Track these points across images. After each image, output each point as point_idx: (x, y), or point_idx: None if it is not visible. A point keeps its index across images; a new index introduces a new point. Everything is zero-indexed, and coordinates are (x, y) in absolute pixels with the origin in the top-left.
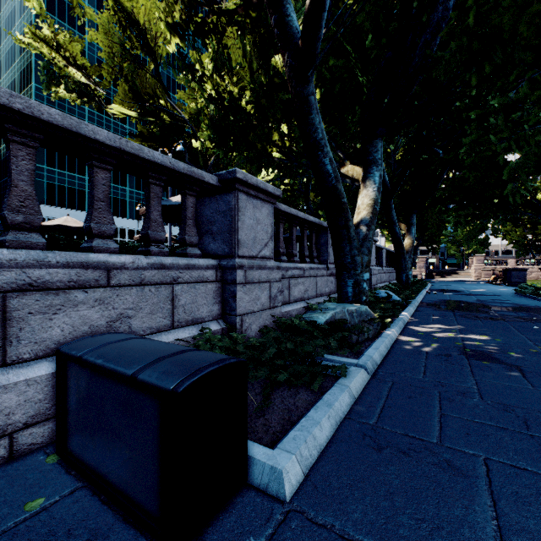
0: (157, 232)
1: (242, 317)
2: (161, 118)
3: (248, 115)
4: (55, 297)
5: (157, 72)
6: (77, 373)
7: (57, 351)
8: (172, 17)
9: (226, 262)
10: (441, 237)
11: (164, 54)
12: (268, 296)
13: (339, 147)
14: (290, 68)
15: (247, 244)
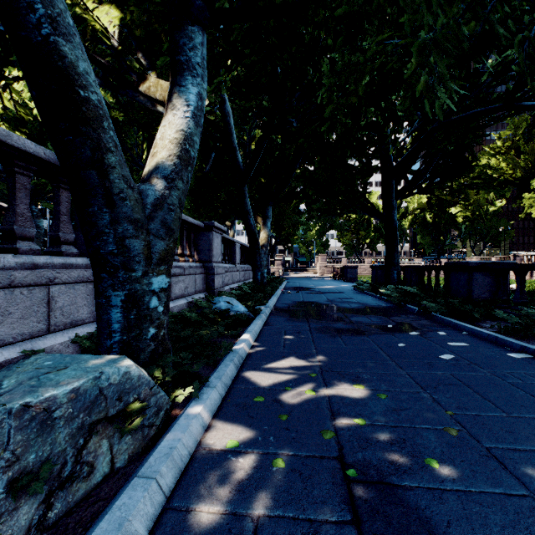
0: None
1: None
2: None
3: None
4: None
5: None
6: None
7: None
8: None
9: None
10: (295, 237)
11: None
12: None
13: (141, 51)
14: None
15: None
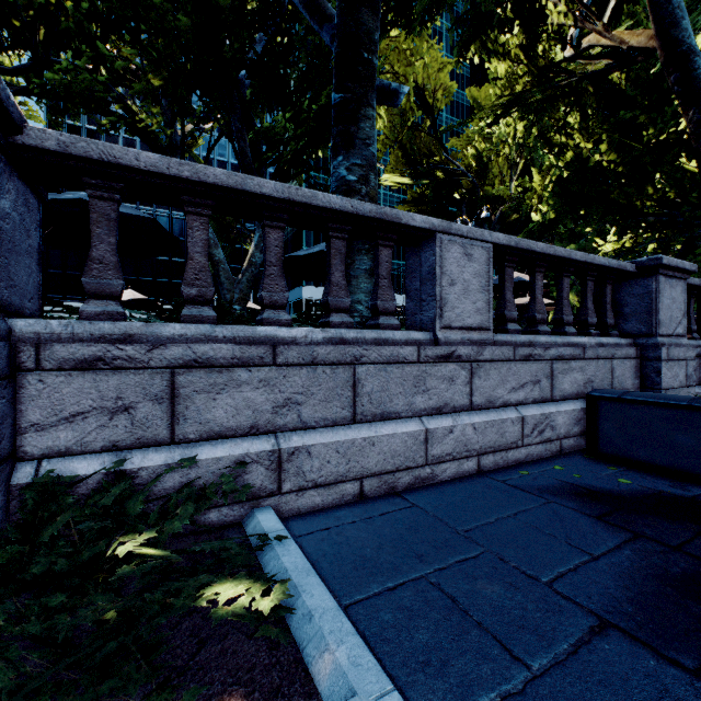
0: (591, 318)
1: (665, 391)
2: (433, 177)
3: (613, 176)
4: (565, 365)
5: (434, 127)
6: (613, 407)
7: (587, 395)
8: (510, 91)
9: (644, 341)
10: None
11: (443, 106)
12: (684, 374)
13: None
14: (696, 125)
15: (664, 324)
